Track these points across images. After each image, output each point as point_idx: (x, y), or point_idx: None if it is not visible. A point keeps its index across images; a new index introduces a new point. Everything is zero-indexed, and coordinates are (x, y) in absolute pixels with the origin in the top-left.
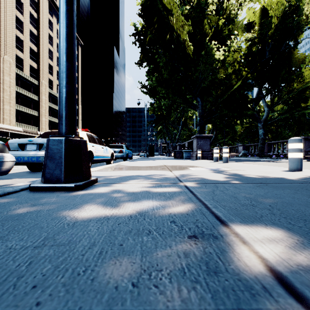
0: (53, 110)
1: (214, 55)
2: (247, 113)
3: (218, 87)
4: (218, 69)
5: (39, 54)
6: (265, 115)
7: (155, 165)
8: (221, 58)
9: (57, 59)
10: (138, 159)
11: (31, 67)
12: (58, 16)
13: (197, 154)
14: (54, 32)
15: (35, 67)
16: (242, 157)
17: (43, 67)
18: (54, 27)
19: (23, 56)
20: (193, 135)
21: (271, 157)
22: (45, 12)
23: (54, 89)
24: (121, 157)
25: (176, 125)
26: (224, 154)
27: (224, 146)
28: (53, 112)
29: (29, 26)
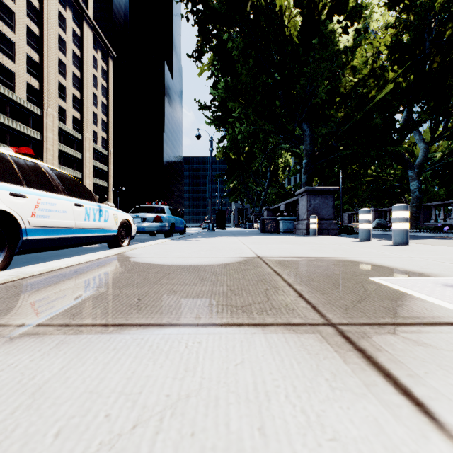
0: (66, 155)
1: (337, 41)
2: (395, 149)
3: (336, 109)
4: (344, 67)
5: (42, 67)
6: (420, 155)
7: (228, 260)
8: (350, 46)
9: (74, 77)
10: (196, 233)
11: (29, 86)
12: (75, 8)
13: (308, 224)
14: (68, 33)
15: (35, 86)
16: (377, 230)
17: (50, 87)
18: (69, 25)
19: (15, 68)
20: (288, 194)
21: (439, 230)
22: (52, 0)
23: (69, 123)
24: (158, 230)
25: (260, 178)
26: (397, 224)
27: (341, 211)
28: (66, 158)
29: (26, 21)
